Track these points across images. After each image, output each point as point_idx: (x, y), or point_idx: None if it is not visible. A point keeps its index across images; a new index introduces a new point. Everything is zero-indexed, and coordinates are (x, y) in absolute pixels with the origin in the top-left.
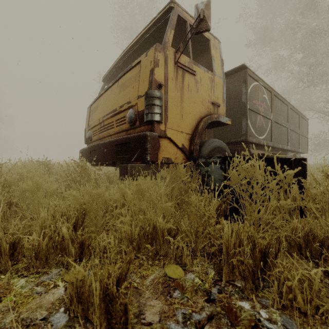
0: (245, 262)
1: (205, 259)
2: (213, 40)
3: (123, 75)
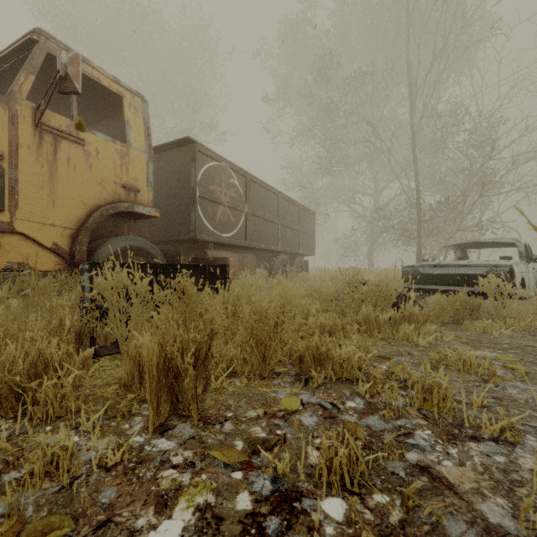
0: (5, 380)
1: None
2: (129, 98)
3: None
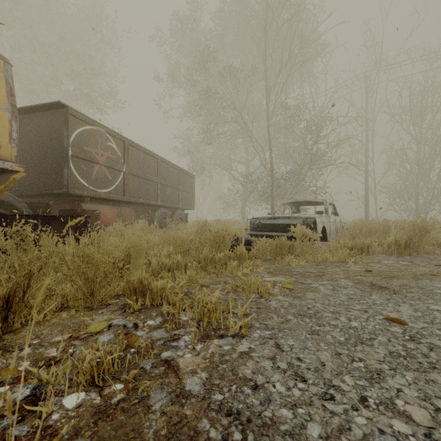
0: None
1: None
2: None
3: None
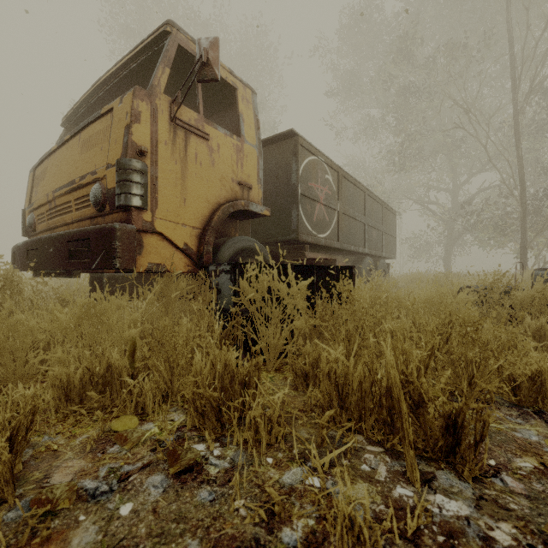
0: (207, 395)
1: (179, 404)
2: (242, 90)
3: (87, 126)
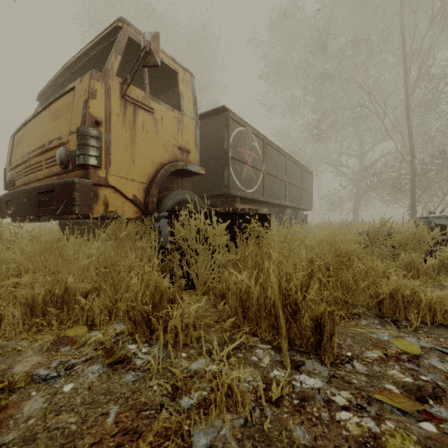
0: (139, 308)
1: (121, 317)
2: (182, 73)
3: (55, 100)
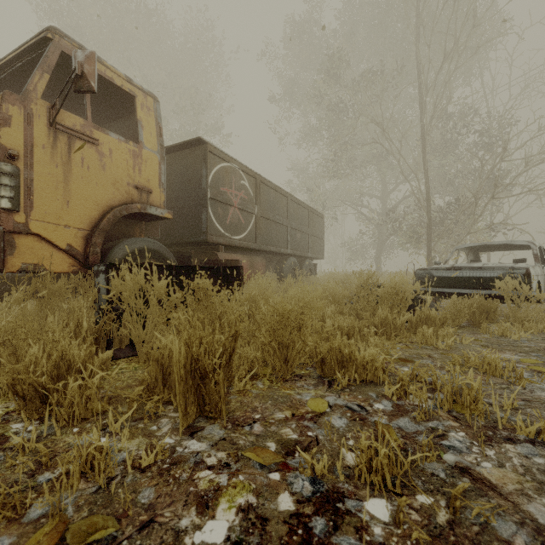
0: (30, 381)
1: None
2: (142, 98)
3: None
